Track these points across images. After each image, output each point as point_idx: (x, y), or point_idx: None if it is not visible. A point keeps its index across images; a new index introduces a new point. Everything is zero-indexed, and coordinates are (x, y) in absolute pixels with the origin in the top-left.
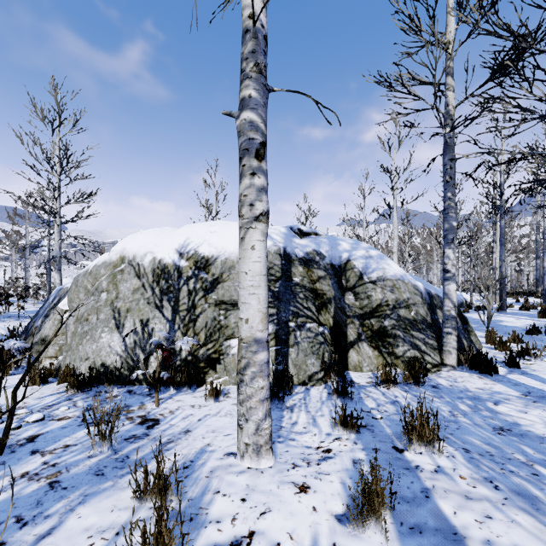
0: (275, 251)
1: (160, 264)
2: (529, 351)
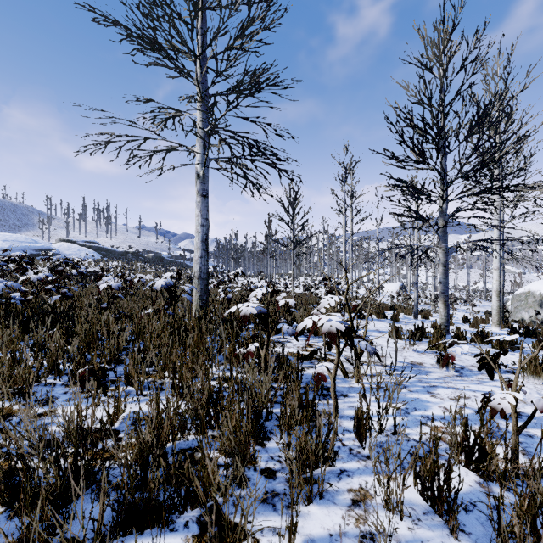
0: None
1: (542, 294)
2: None
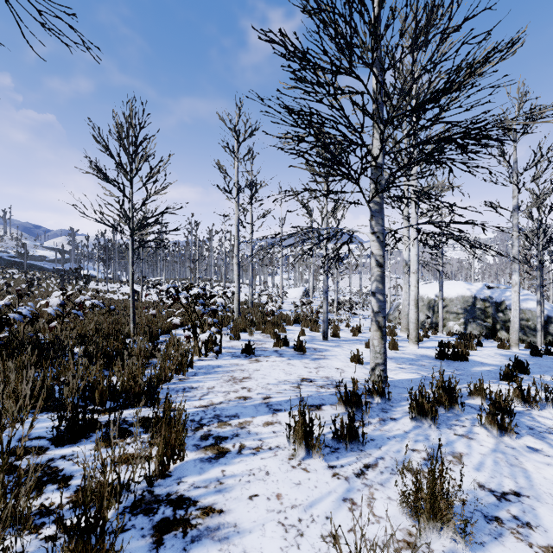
0: (470, 296)
1: (429, 298)
2: None
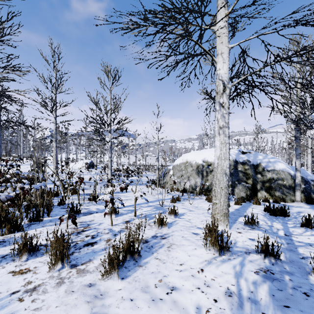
0: (232, 160)
1: (197, 164)
2: None
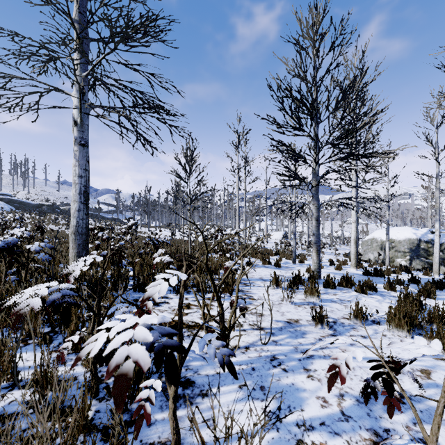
0: (415, 239)
1: (382, 240)
2: None
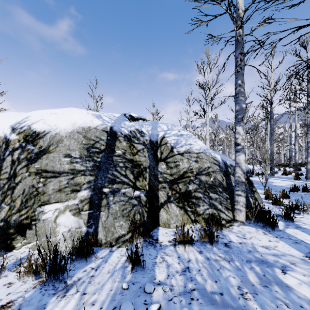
0: (102, 128)
1: None
2: (298, 206)
